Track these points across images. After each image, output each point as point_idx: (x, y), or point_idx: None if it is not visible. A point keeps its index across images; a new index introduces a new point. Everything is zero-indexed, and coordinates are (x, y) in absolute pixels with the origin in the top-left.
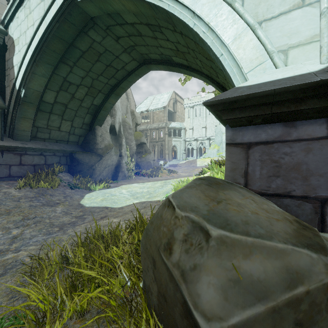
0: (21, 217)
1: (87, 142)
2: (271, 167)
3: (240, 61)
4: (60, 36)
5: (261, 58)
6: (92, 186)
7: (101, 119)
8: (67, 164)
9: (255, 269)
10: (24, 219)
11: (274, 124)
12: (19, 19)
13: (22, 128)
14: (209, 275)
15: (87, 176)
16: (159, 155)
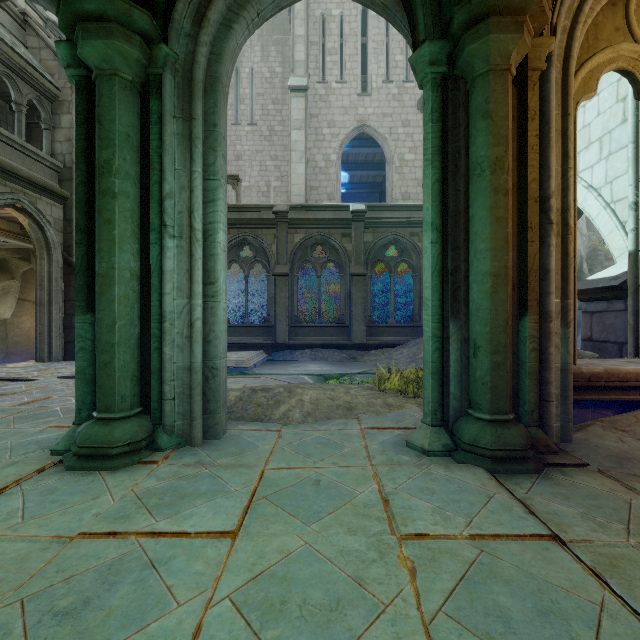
0: None
1: None
2: (601, 326)
3: (612, 250)
4: None
5: (624, 248)
6: None
7: None
8: None
9: None
10: None
11: (603, 302)
12: None
13: None
14: None
15: None
16: None
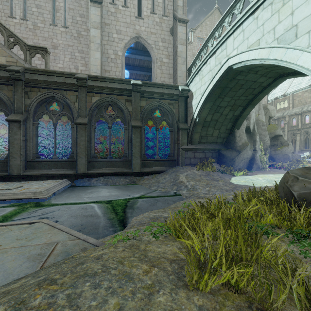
0: (205, 183)
1: (229, 142)
2: None
3: None
4: (220, 86)
5: None
6: (234, 173)
7: (239, 124)
8: (216, 157)
9: (310, 186)
10: (207, 184)
11: None
12: (195, 81)
13: (195, 138)
14: (297, 186)
15: (229, 165)
16: (302, 145)
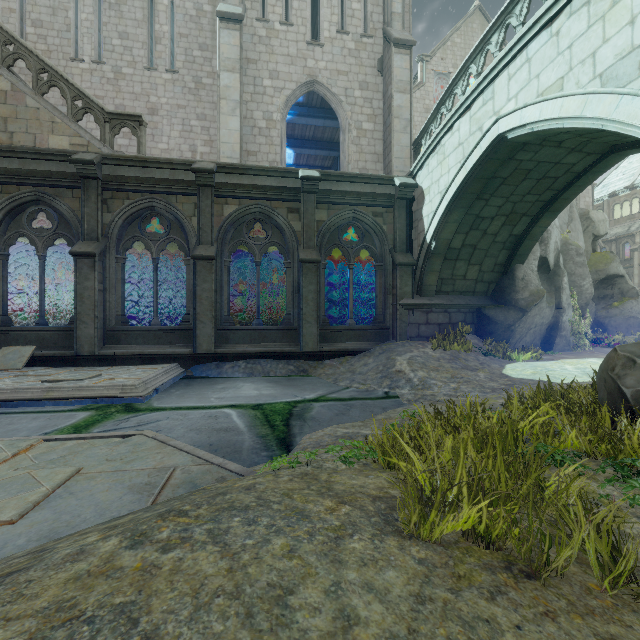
0: (449, 375)
1: (501, 291)
2: None
3: None
4: (480, 176)
5: None
6: (513, 355)
7: (524, 253)
8: (474, 323)
9: None
10: (453, 377)
11: None
12: (429, 167)
13: (428, 283)
14: (632, 376)
15: (502, 340)
16: None
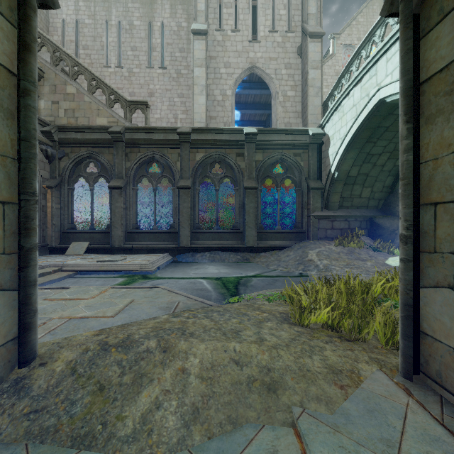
0: (345, 263)
1: (388, 205)
2: None
3: None
4: (368, 127)
5: None
6: (395, 251)
7: None
8: (367, 228)
9: None
10: (347, 264)
11: None
12: (333, 121)
13: (333, 200)
14: None
15: (388, 240)
16: None
